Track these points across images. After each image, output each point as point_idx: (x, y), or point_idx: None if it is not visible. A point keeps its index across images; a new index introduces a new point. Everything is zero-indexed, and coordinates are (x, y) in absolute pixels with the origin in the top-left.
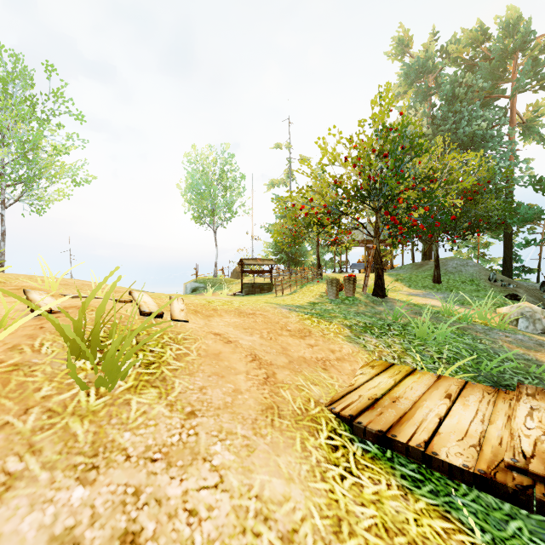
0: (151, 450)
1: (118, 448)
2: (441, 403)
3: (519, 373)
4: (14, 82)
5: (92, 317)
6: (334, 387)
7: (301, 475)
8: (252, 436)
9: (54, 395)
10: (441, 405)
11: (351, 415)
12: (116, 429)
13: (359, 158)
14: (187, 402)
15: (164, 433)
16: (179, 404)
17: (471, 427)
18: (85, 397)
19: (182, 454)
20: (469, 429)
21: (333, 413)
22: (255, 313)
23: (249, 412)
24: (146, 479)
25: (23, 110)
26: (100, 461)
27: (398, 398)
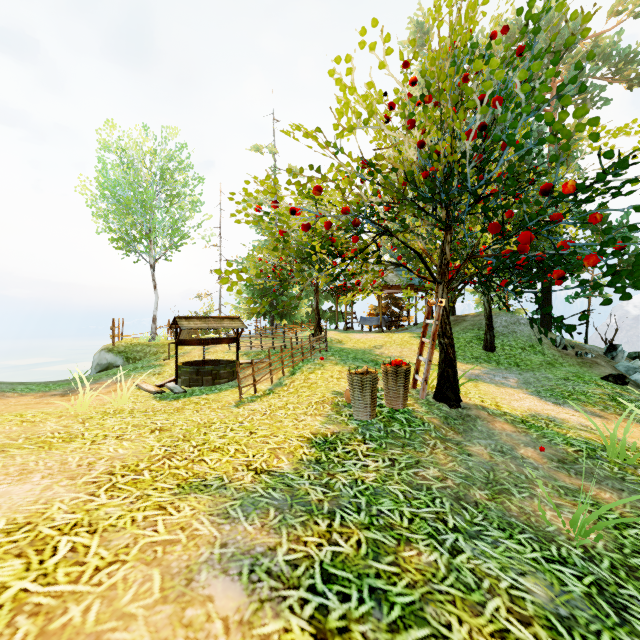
0: None
1: None
2: None
3: None
4: None
5: None
6: None
7: None
8: None
9: None
10: None
11: None
12: None
13: (431, 96)
14: None
15: None
16: None
17: None
18: None
19: None
20: None
21: None
22: None
23: None
24: None
25: None
26: None
27: None
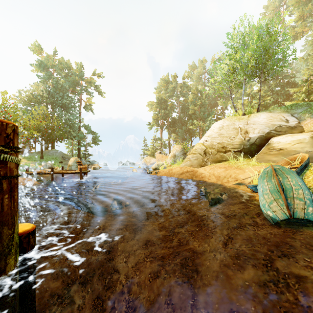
0: None
1: None
2: None
3: None
4: None
5: None
6: None
7: None
8: None
9: None
10: None
11: None
12: None
13: None
14: None
15: None
16: None
17: None
18: None
19: None
20: None
21: None
22: None
23: None
24: None
25: None
26: None
27: None
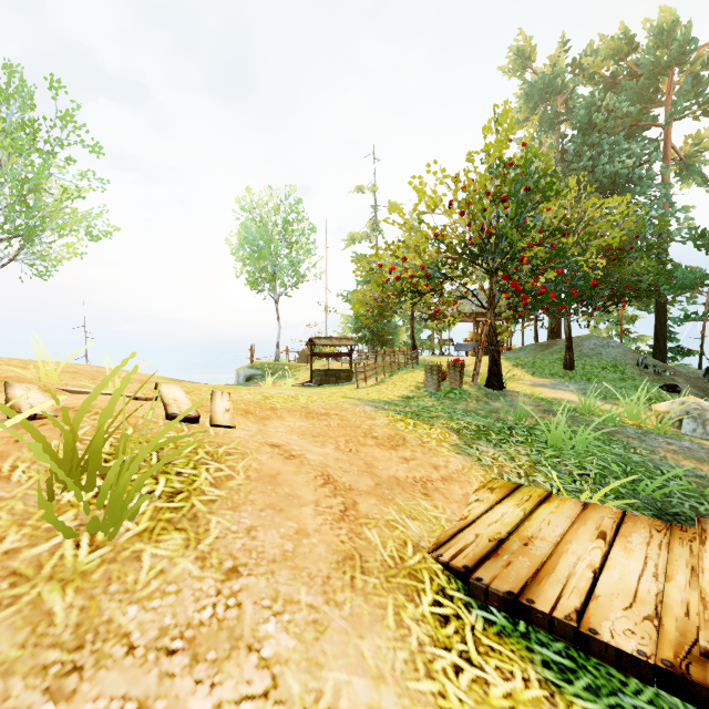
0: (167, 635)
1: (117, 633)
2: (593, 546)
3: (690, 496)
4: (7, 101)
5: (95, 423)
6: (439, 522)
7: (395, 669)
8: (322, 605)
9: (23, 548)
10: (593, 550)
11: (466, 567)
12: (115, 601)
13: (469, 204)
14: (228, 552)
15: (190, 604)
16: (215, 556)
17: (640, 585)
18: (72, 549)
19: (216, 639)
20: (639, 589)
21: (440, 563)
22: (329, 413)
23: (318, 566)
24: (156, 687)
25: (20, 139)
26: (85, 657)
27: (532, 538)
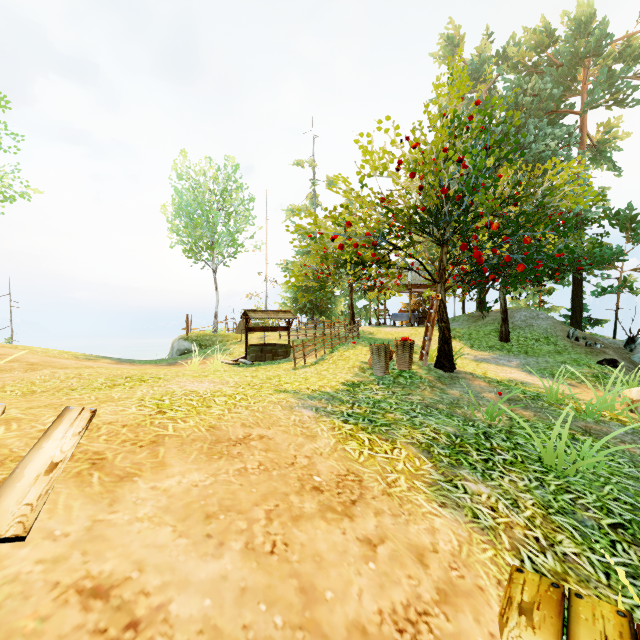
0: None
1: None
2: None
3: None
4: None
5: None
6: None
7: None
8: None
9: None
10: None
11: None
12: None
13: (422, 162)
14: None
15: None
16: None
17: None
18: None
19: None
20: None
21: None
22: (249, 437)
23: None
24: None
25: None
26: None
27: None
